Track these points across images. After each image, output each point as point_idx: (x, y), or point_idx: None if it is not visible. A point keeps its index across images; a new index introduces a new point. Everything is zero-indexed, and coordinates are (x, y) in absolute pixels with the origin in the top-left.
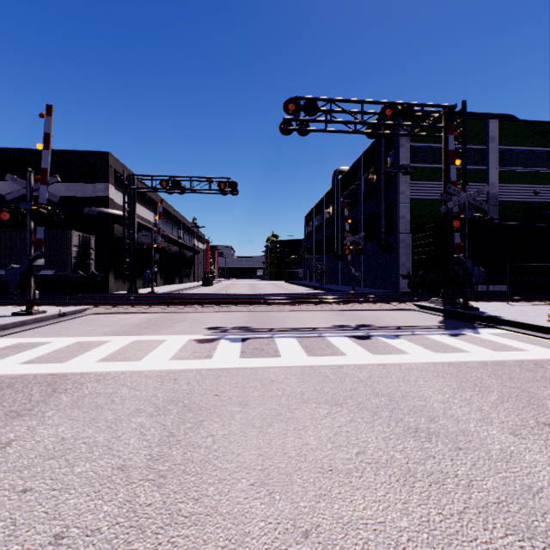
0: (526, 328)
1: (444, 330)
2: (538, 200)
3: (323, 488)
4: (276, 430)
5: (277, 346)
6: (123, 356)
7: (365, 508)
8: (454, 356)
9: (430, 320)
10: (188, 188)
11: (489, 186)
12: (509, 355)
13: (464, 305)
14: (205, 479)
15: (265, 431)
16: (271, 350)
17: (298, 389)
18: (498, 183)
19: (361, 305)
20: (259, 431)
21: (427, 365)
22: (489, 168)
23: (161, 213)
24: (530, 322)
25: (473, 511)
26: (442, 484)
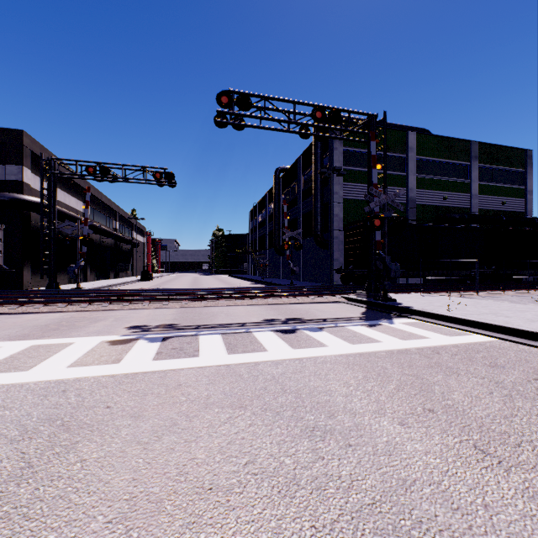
0: (431, 317)
1: (364, 321)
2: (446, 205)
3: (195, 514)
4: (163, 445)
5: (198, 345)
6: (8, 365)
7: (235, 533)
8: (367, 346)
9: (355, 311)
10: (120, 177)
11: (408, 190)
12: (413, 343)
13: (384, 297)
14: (49, 524)
15: (151, 448)
16: (190, 349)
17: (205, 393)
18: (415, 188)
19: (295, 298)
20: (144, 449)
21: (341, 357)
22: (408, 175)
23: (88, 202)
24: (434, 312)
25: (346, 518)
26: (323, 489)
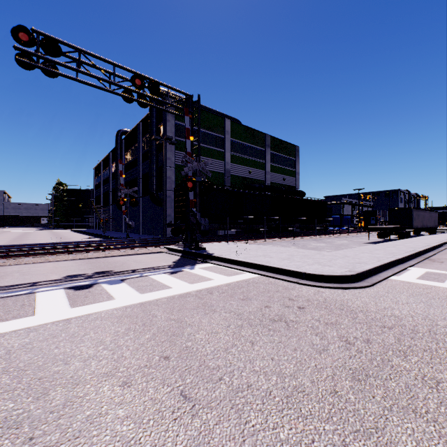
0: (224, 261)
1: (171, 269)
2: (251, 177)
3: None
4: None
5: None
6: None
7: None
8: (154, 294)
9: (169, 260)
10: None
11: (226, 163)
12: (197, 286)
13: (196, 246)
14: None
15: None
16: None
17: None
18: (230, 162)
19: (119, 251)
20: None
21: (119, 310)
22: (226, 152)
23: None
24: (226, 257)
25: None
26: None
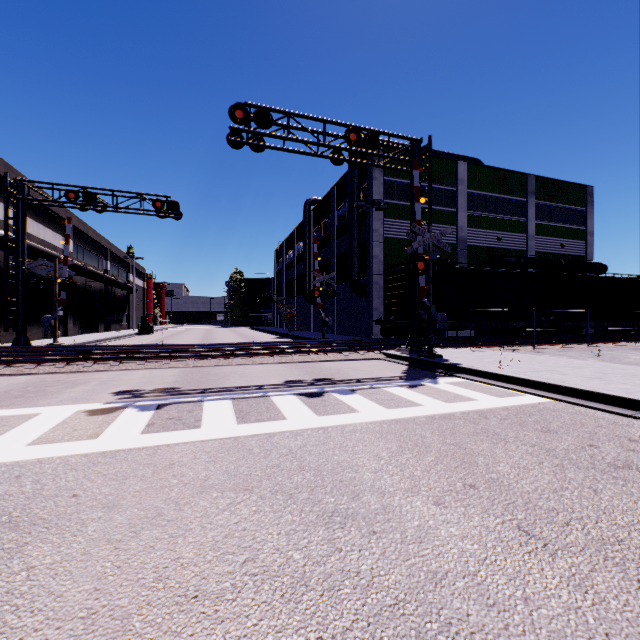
0: (480, 376)
1: (405, 381)
2: (501, 246)
3: (171, 631)
4: (141, 543)
5: (202, 413)
6: None
7: None
8: (405, 411)
9: (395, 370)
10: (109, 205)
11: (458, 229)
12: (458, 406)
13: (429, 353)
14: None
15: (124, 547)
16: (191, 418)
17: (203, 473)
18: (466, 227)
19: (326, 355)
20: (115, 548)
21: (373, 425)
22: (458, 211)
23: (69, 236)
24: (484, 369)
25: (361, 625)
26: (337, 589)
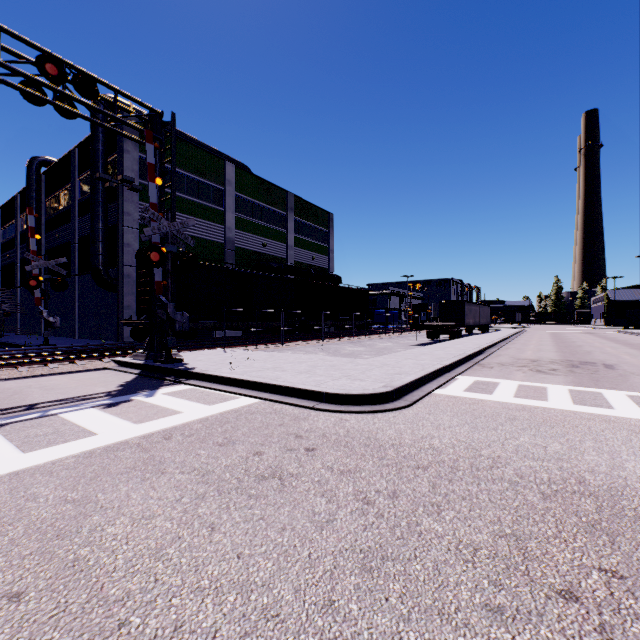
0: (209, 380)
1: (109, 398)
2: (266, 252)
3: None
4: None
5: None
6: None
7: None
8: (54, 451)
9: (113, 382)
10: None
11: (227, 229)
12: (148, 426)
13: (167, 357)
14: None
15: None
16: None
17: None
18: (234, 228)
19: (15, 370)
20: None
21: None
22: (227, 211)
23: None
24: (213, 373)
25: None
26: None
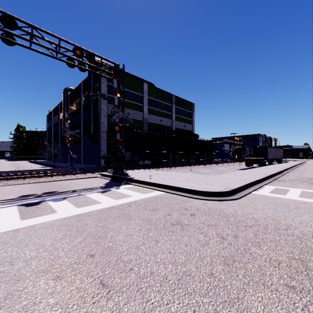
0: (141, 183)
1: (102, 189)
2: (162, 124)
3: None
4: None
5: None
6: None
7: None
8: (88, 208)
9: (101, 183)
10: None
11: (144, 114)
12: (120, 201)
13: (121, 173)
14: None
15: None
16: None
17: None
18: (147, 113)
19: (64, 177)
20: None
21: (59, 221)
22: (144, 106)
23: None
24: (143, 180)
25: None
26: None
